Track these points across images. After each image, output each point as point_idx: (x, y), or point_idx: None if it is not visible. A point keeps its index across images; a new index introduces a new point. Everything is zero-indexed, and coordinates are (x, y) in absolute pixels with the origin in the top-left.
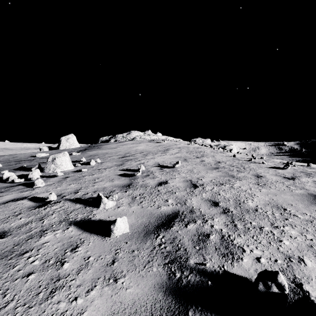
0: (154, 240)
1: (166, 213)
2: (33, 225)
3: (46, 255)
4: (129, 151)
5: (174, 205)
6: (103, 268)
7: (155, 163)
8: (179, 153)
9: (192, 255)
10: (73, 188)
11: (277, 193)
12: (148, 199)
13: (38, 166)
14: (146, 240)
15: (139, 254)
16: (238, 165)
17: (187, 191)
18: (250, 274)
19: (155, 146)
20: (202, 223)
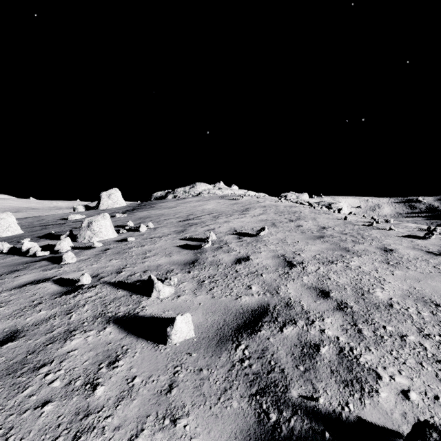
0: (232, 352)
1: (249, 307)
2: (57, 322)
3: (72, 371)
4: (193, 211)
5: (261, 295)
6: (155, 399)
7: (231, 229)
8: (265, 214)
9: (294, 380)
10: (115, 265)
11: (421, 278)
12: (221, 285)
13: (69, 233)
14: (221, 351)
15: (211, 376)
16: (353, 233)
17: (280, 273)
18: (395, 421)
19: (230, 205)
20: (306, 325)
